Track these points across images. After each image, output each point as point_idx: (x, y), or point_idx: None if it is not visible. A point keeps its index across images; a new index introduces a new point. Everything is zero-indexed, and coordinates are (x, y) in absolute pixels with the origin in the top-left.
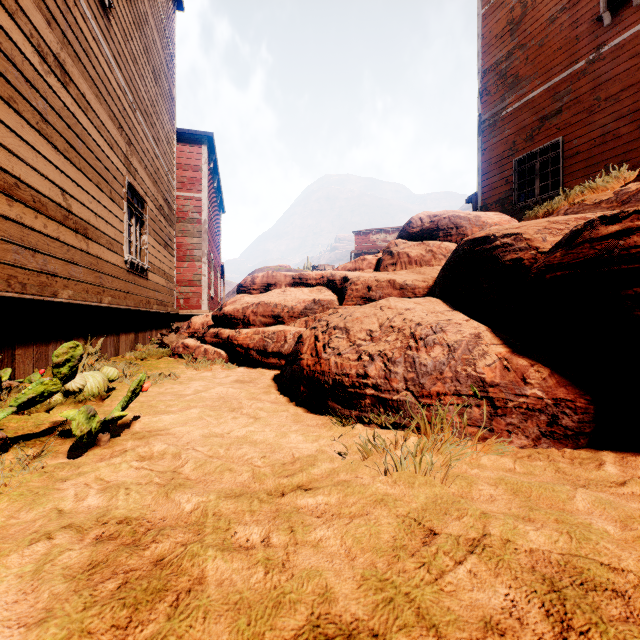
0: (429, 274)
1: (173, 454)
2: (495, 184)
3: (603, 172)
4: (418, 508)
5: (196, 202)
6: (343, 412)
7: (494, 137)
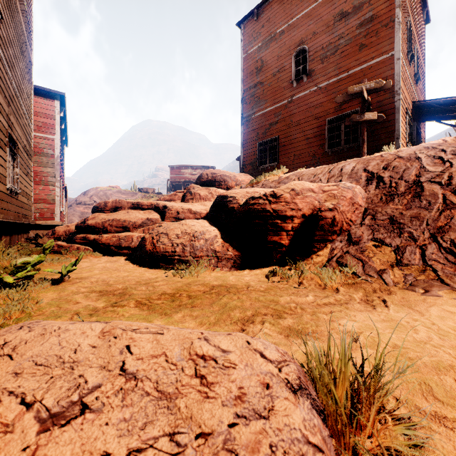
0: (209, 206)
1: (102, 281)
2: (249, 154)
3: (276, 168)
4: (189, 282)
5: (50, 141)
6: (166, 266)
7: (249, 128)
